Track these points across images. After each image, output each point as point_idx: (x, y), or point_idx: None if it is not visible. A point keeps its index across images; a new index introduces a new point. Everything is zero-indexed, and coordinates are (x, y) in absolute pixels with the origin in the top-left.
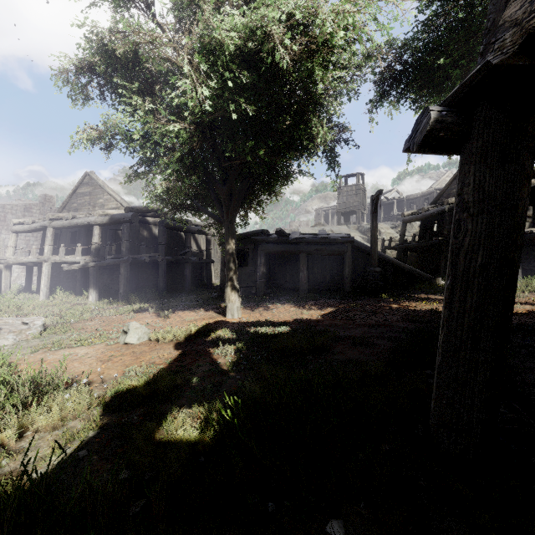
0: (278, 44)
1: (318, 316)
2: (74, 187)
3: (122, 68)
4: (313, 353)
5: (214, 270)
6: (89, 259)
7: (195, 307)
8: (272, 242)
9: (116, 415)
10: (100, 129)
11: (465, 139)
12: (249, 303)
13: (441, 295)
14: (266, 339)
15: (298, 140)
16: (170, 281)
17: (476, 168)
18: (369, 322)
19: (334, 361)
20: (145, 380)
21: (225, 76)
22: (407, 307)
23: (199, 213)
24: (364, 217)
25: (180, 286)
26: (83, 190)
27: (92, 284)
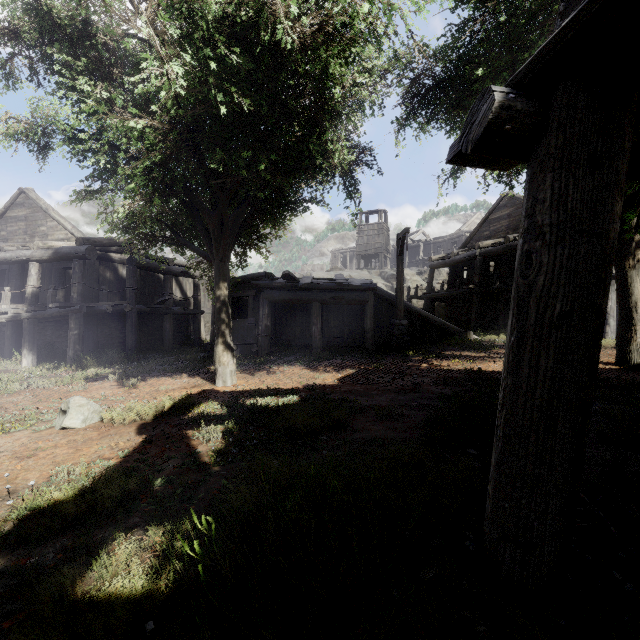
0: (281, 14)
1: (335, 380)
2: (2, 209)
3: (63, 38)
4: (327, 431)
5: (204, 323)
6: (23, 308)
7: (175, 371)
8: (279, 287)
9: (19, 554)
10: (27, 121)
11: (538, 136)
12: (248, 366)
13: (474, 352)
14: (266, 415)
15: (310, 157)
16: (144, 337)
17: (556, 176)
18: (395, 386)
19: (355, 441)
20: (77, 489)
21: (208, 55)
22: (438, 366)
23: (181, 248)
24: (387, 262)
25: (157, 344)
26: (15, 213)
27: (27, 343)
